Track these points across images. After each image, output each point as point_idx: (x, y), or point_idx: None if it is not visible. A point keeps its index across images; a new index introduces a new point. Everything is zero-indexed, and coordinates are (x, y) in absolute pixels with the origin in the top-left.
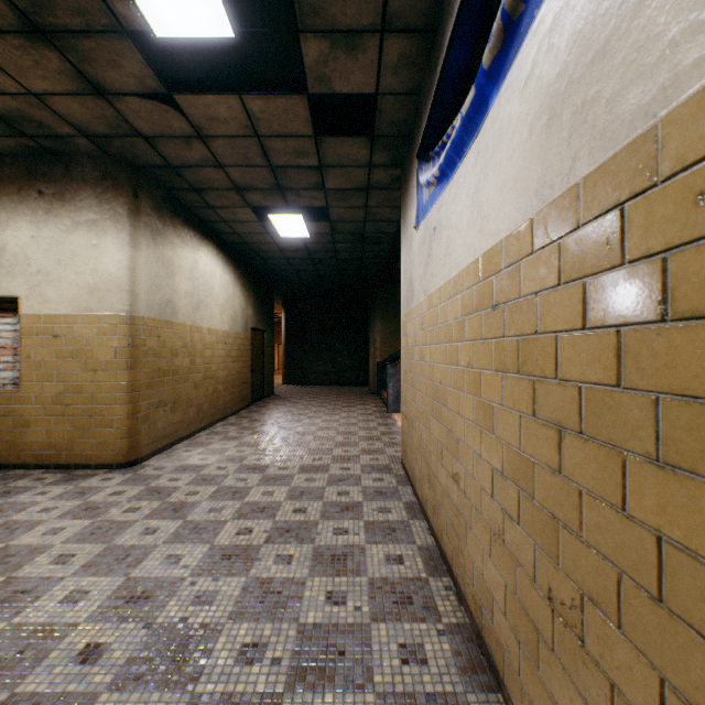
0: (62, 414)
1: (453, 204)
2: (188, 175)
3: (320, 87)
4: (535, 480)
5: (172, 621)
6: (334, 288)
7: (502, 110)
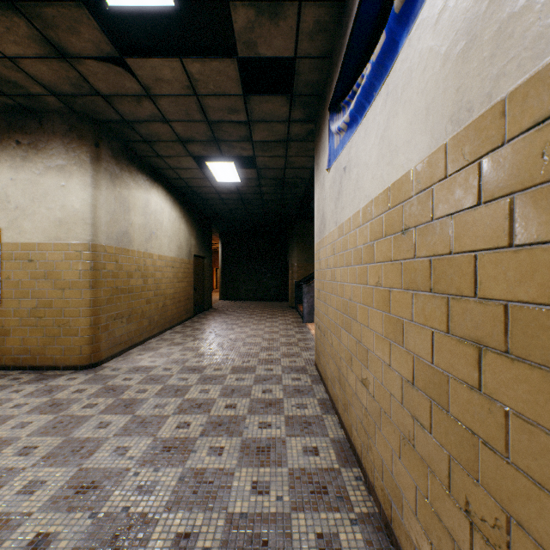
0: (36, 325)
1: (362, 144)
2: (141, 129)
3: (247, 51)
4: (450, 394)
5: (115, 511)
6: (260, 223)
7: (413, 49)
